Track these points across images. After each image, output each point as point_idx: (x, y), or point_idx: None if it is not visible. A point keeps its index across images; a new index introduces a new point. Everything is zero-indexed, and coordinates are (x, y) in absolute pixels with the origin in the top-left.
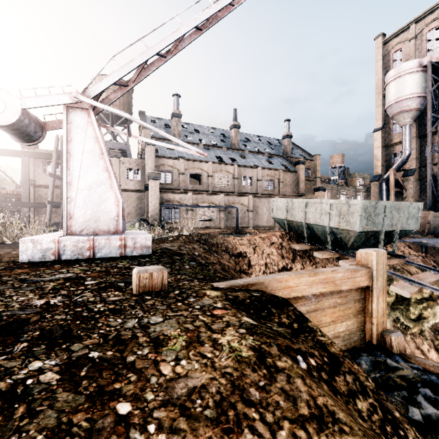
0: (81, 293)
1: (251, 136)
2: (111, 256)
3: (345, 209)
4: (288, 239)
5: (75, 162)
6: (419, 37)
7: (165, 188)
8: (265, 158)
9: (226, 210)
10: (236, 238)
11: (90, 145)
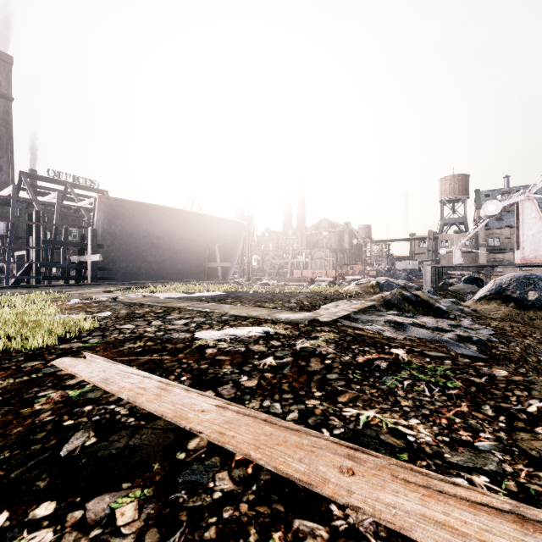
0: None
1: None
2: None
3: None
4: None
5: (455, 259)
6: None
7: (493, 249)
8: None
9: None
10: None
11: (458, 255)
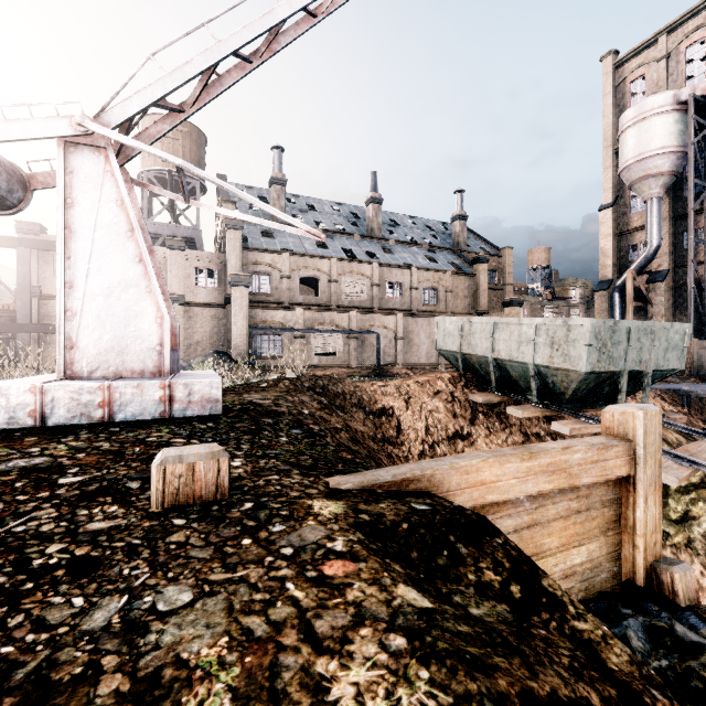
0: (33, 511)
1: (400, 216)
2: (145, 418)
3: (561, 334)
4: (463, 384)
5: (80, 244)
6: (673, 56)
7: (259, 300)
8: (423, 253)
9: (359, 337)
10: (377, 383)
11: (110, 213)
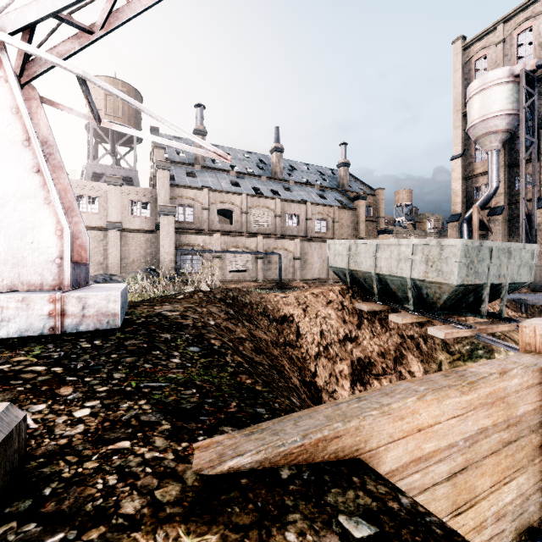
0: None
1: (297, 163)
2: (31, 334)
3: (435, 253)
4: (351, 295)
5: None
6: (508, 40)
7: (184, 227)
8: (315, 192)
9: (265, 257)
10: (279, 295)
11: (4, 121)
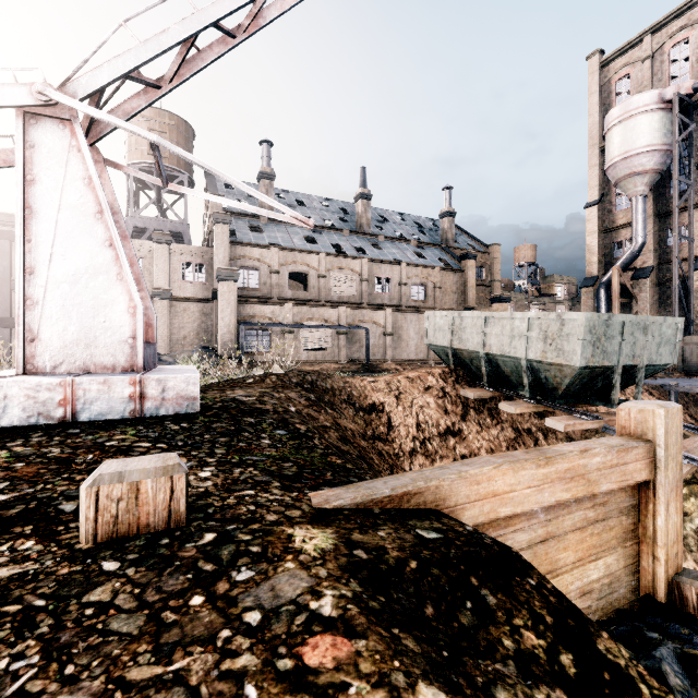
0: None
1: (389, 213)
2: (112, 417)
3: (555, 328)
4: (454, 380)
5: (42, 226)
6: (658, 56)
7: (247, 295)
8: (411, 249)
9: (348, 332)
10: (367, 379)
11: (76, 192)
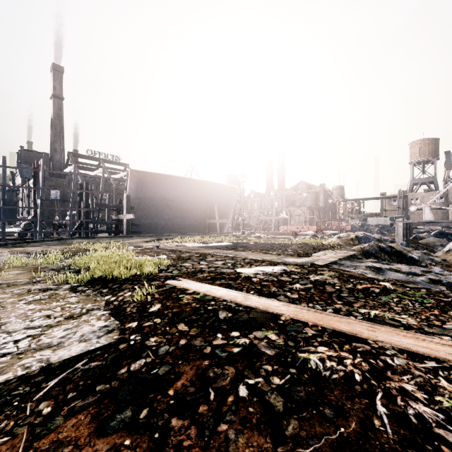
0: None
1: None
2: None
3: None
4: None
5: (425, 215)
6: None
7: None
8: None
9: None
10: None
11: (428, 212)
